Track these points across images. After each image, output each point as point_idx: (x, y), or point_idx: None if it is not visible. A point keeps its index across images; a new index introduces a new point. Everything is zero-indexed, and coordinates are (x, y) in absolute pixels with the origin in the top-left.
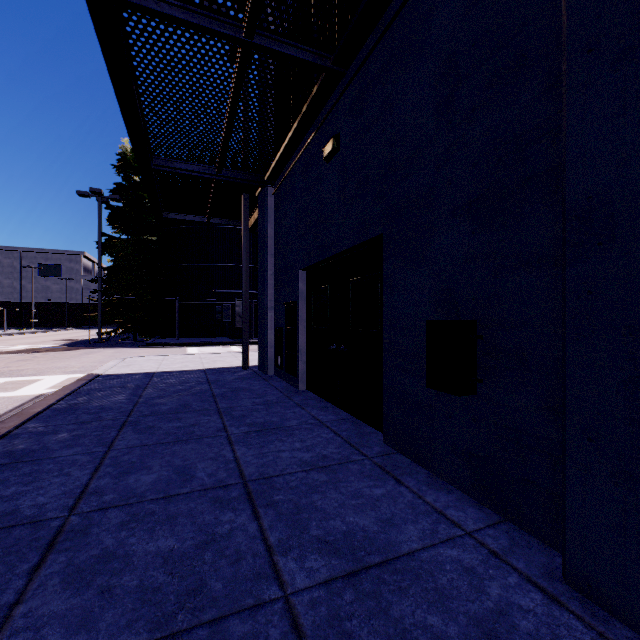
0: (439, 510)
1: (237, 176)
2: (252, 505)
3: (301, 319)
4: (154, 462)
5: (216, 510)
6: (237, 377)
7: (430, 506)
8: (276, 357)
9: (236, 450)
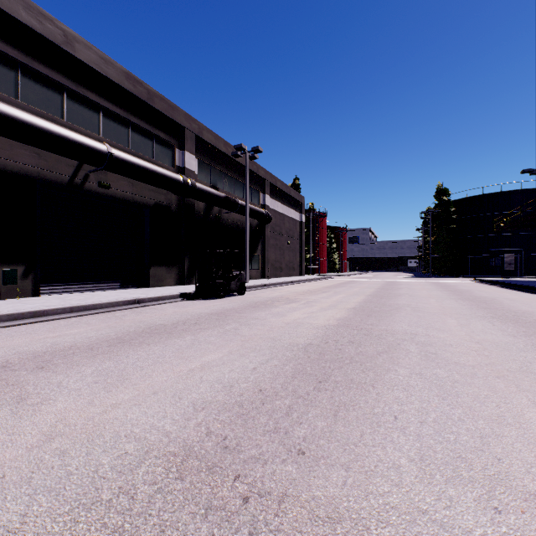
0: None
1: None
2: None
3: None
4: None
5: None
6: None
7: None
8: None
9: None
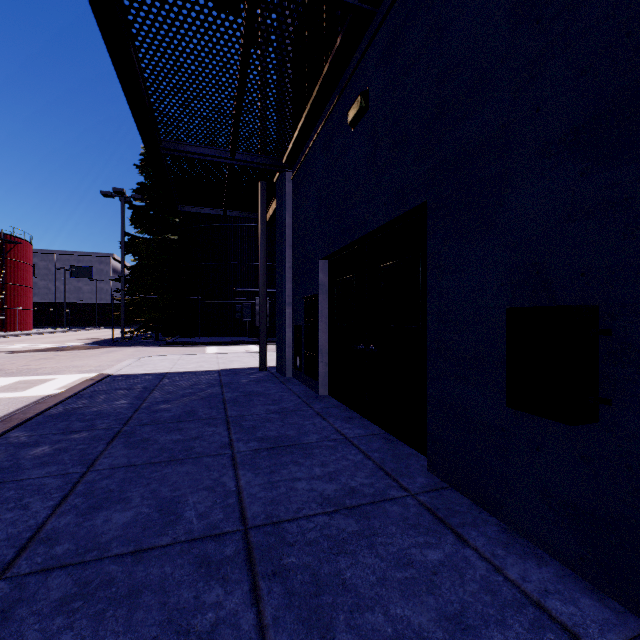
0: (534, 599)
1: (252, 160)
2: (251, 573)
3: (322, 315)
4: (136, 491)
5: (199, 581)
6: (252, 379)
7: (518, 590)
8: (295, 358)
9: (240, 476)
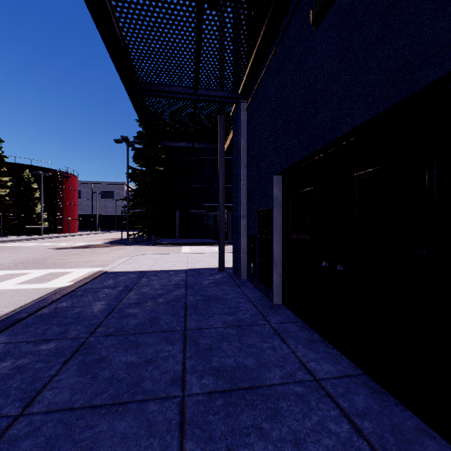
0: None
1: (212, 94)
2: None
3: (276, 228)
4: None
5: None
6: (212, 281)
7: None
8: (248, 263)
9: None
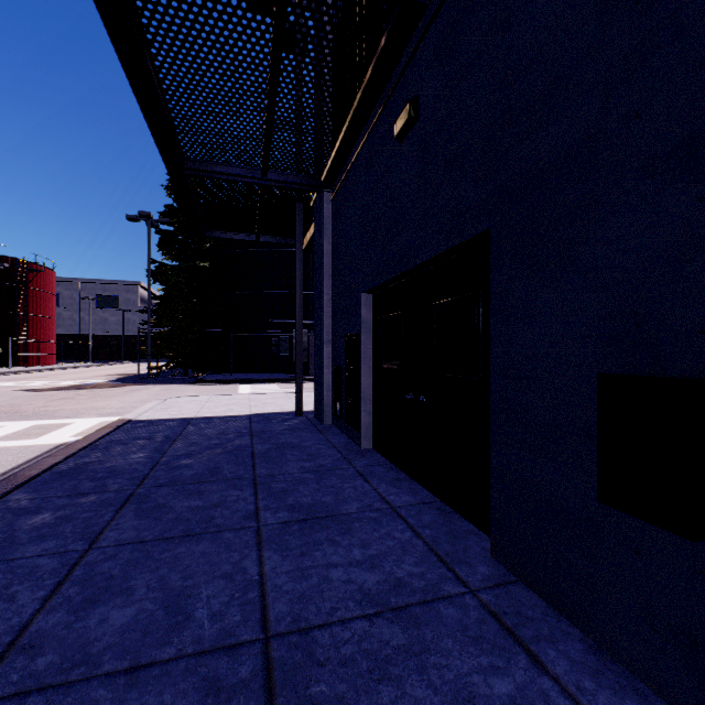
0: None
1: (286, 179)
2: None
3: (365, 357)
4: (141, 579)
5: None
6: (287, 427)
7: None
8: (334, 403)
9: (265, 559)
